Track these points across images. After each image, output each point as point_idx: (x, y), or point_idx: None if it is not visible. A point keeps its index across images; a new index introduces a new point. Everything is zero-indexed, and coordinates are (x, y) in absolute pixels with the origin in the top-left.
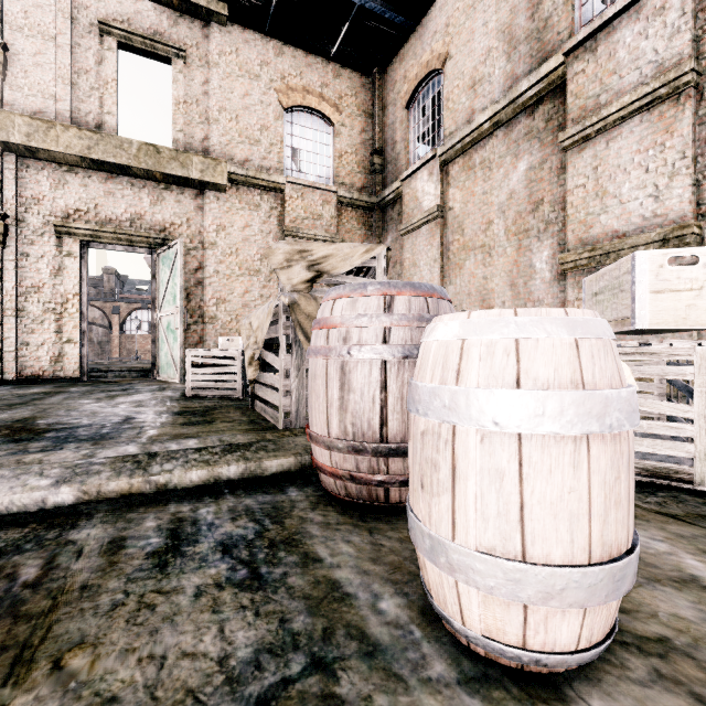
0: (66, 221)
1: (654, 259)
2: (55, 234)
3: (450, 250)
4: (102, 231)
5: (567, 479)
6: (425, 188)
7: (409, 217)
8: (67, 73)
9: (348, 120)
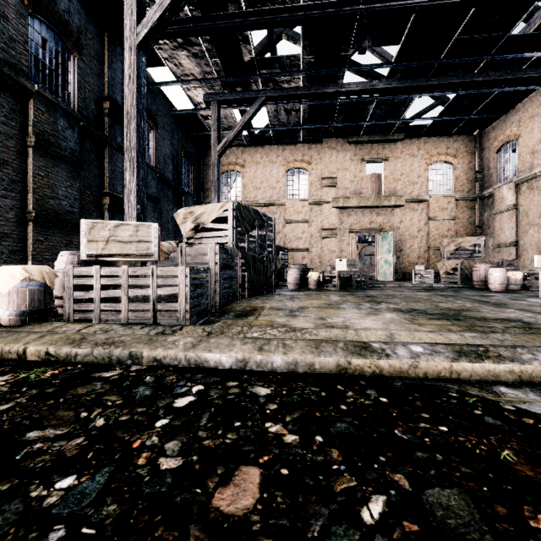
0: (351, 227)
1: (537, 256)
2: (348, 232)
3: (521, 224)
4: (362, 229)
5: (498, 278)
6: (507, 194)
7: (498, 206)
8: (351, 179)
9: (460, 160)
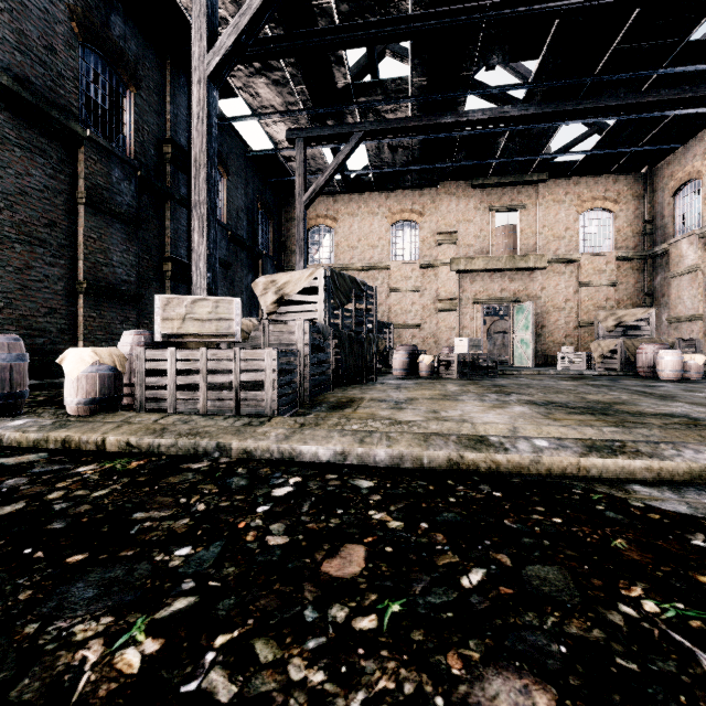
0: (475, 297)
1: None
2: (472, 303)
3: None
4: (490, 299)
5: (671, 363)
6: (687, 251)
7: (675, 268)
8: (476, 234)
9: (624, 206)
